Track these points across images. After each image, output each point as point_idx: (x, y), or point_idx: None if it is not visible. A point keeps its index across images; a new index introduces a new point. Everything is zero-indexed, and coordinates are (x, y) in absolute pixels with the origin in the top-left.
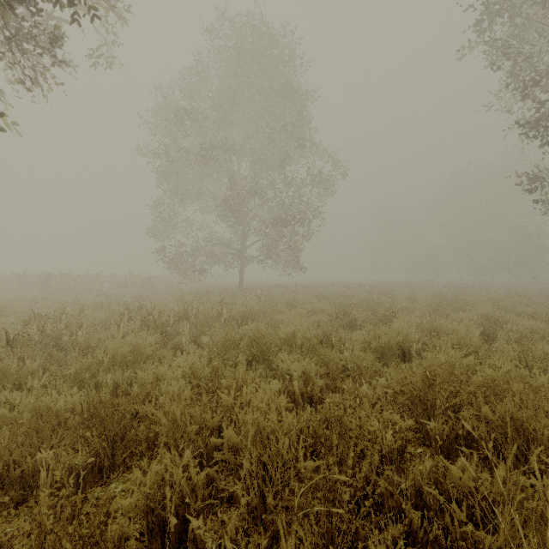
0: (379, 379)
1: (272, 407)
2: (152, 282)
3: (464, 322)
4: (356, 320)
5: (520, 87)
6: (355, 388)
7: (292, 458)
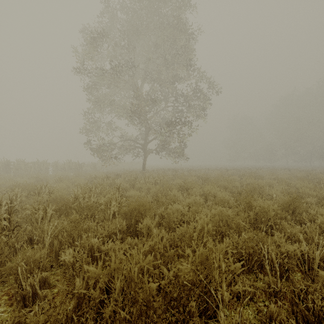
0: None
1: None
2: (82, 167)
3: None
4: (261, 212)
5: None
6: None
7: None
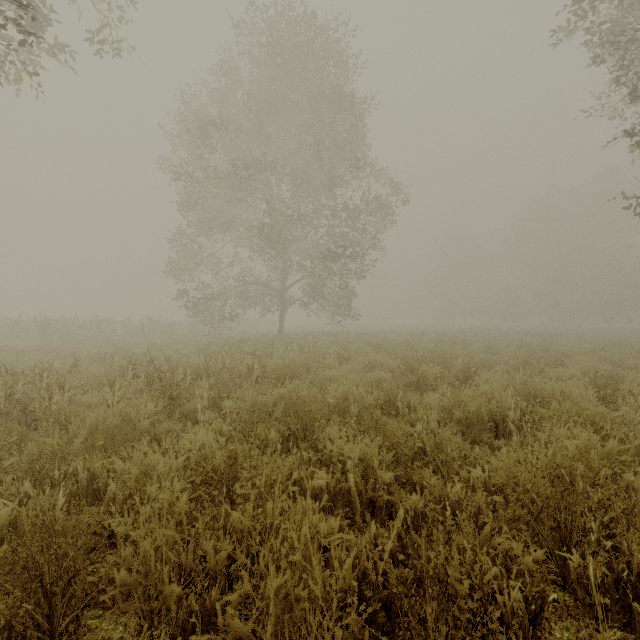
0: (473, 470)
1: (314, 544)
2: (174, 329)
3: (571, 381)
4: (426, 377)
5: (633, 81)
6: (440, 486)
7: (351, 639)
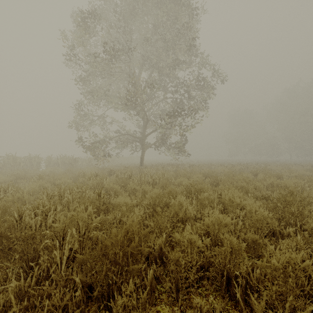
0: None
1: None
2: (76, 162)
3: None
4: None
5: None
6: None
7: None
